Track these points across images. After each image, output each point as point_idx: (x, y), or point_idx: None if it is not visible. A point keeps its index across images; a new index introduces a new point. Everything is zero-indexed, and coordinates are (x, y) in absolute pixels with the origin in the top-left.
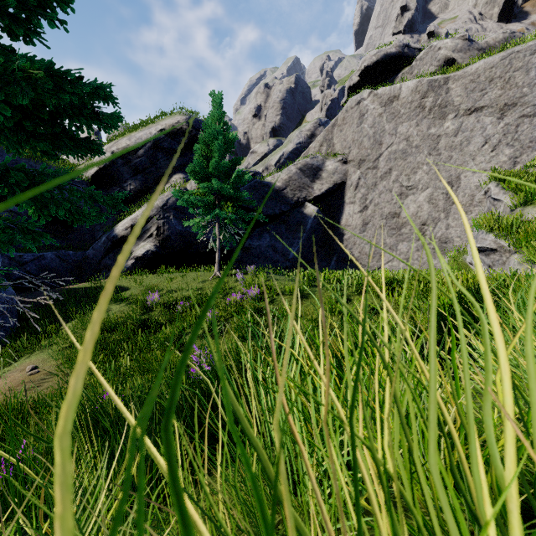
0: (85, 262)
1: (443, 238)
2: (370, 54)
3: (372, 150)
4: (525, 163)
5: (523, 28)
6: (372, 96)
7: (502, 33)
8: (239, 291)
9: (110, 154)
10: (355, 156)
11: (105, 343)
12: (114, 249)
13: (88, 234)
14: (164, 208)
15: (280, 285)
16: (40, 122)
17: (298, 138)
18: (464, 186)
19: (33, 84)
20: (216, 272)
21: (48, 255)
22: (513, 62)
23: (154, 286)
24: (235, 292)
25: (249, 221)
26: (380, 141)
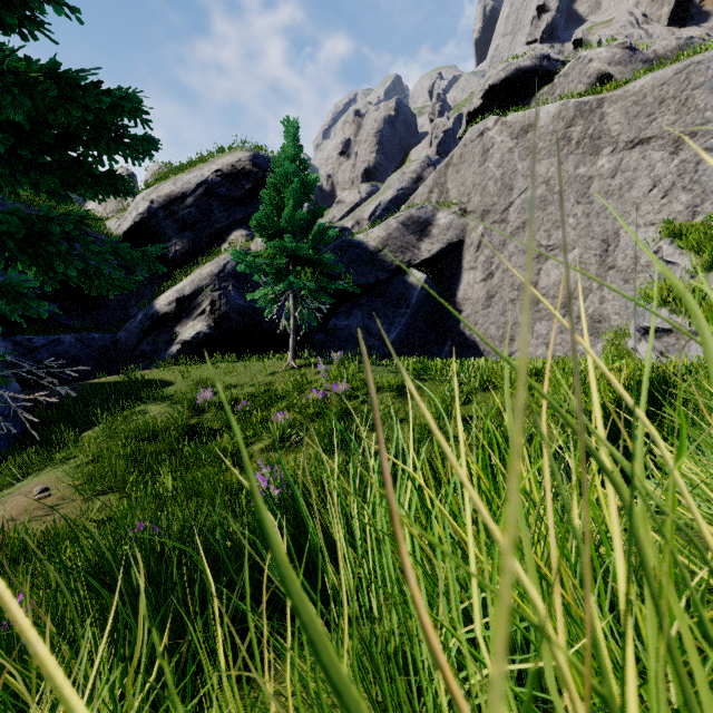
0: (116, 348)
1: (596, 315)
2: (497, 69)
3: (499, 197)
4: (708, 214)
5: (703, 33)
6: (499, 125)
7: (675, 40)
8: (321, 386)
9: (148, 204)
10: (477, 205)
11: (140, 457)
12: (154, 331)
13: (119, 310)
14: (221, 275)
15: (376, 378)
16: (43, 149)
17: (400, 183)
18: (624, 245)
19: (29, 91)
20: (290, 361)
21: (65, 339)
22: (692, 77)
23: (207, 379)
24: (316, 388)
25: (335, 293)
26: (510, 186)
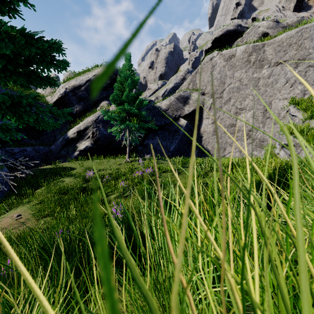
0: (50, 153)
1: (261, 139)
2: (218, 30)
3: (219, 87)
4: (310, 94)
5: (308, 15)
6: (219, 55)
7: (296, 18)
8: (141, 170)
9: (64, 89)
10: (209, 90)
11: (61, 201)
12: (67, 146)
13: (52, 136)
14: (96, 121)
15: (164, 166)
16: (18, 66)
17: (175, 80)
18: (274, 108)
19: (12, 40)
20: (127, 159)
21: (28, 149)
22: (303, 34)
23: (90, 167)
24: (138, 171)
25: (147, 129)
26: (224, 82)
